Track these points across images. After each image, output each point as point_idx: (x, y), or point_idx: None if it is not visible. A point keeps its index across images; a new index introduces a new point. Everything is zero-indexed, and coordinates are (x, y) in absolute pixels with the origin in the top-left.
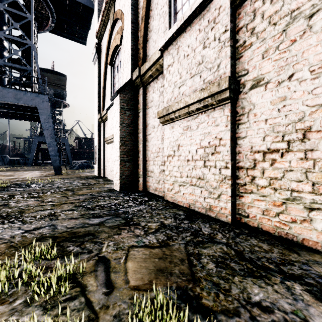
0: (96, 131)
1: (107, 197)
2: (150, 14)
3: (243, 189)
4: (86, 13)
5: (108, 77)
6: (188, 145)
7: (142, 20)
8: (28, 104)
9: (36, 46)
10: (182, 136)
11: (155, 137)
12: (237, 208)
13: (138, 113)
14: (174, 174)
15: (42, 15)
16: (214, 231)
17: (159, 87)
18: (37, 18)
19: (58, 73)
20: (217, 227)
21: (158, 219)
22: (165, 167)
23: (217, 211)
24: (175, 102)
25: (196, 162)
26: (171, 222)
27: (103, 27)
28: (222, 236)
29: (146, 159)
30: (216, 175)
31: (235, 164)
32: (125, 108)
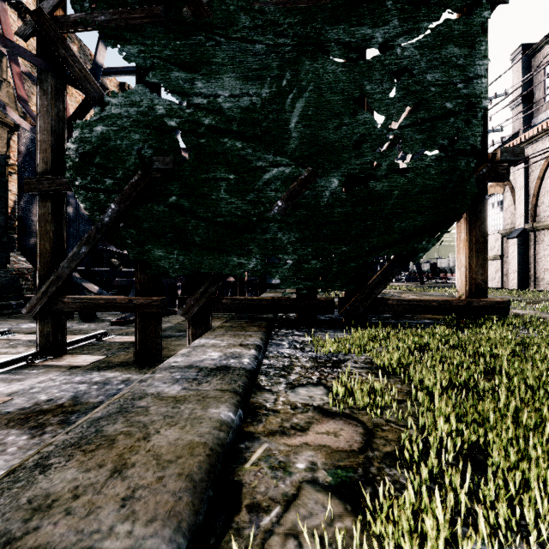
0: None
1: None
2: (540, 193)
3: None
4: None
5: None
6: None
7: (533, 196)
8: None
9: None
10: None
11: (545, 261)
12: None
13: (528, 246)
14: None
15: None
16: None
17: (548, 235)
18: None
19: None
20: None
21: None
22: None
23: None
24: None
25: None
26: None
27: None
28: None
29: (535, 272)
30: None
31: None
32: (520, 245)
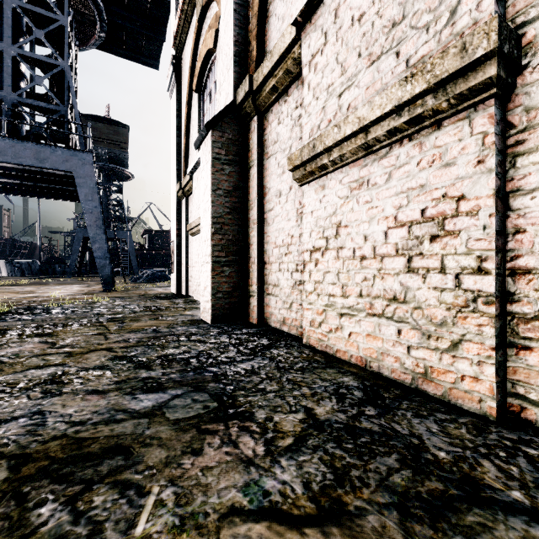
0: (174, 214)
1: (186, 337)
2: None
3: (533, 330)
4: (158, 12)
5: (194, 115)
6: (363, 222)
7: None
8: (60, 171)
9: (76, 72)
10: (348, 203)
11: (283, 214)
12: (509, 378)
13: (247, 171)
14: (328, 290)
15: (84, 19)
16: (464, 451)
17: (291, 109)
18: (77, 25)
19: (115, 122)
20: (463, 433)
21: (297, 401)
22: (305, 274)
23: (449, 382)
24: (331, 126)
25: (386, 260)
26: (333, 410)
27: (185, 24)
28: (499, 473)
29: (263, 261)
30: (446, 291)
31: (504, 263)
32: (221, 160)
